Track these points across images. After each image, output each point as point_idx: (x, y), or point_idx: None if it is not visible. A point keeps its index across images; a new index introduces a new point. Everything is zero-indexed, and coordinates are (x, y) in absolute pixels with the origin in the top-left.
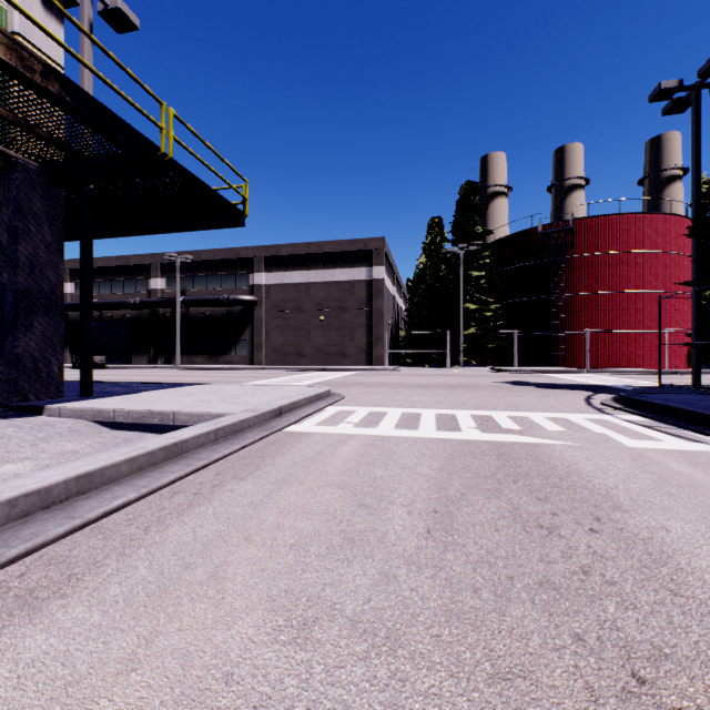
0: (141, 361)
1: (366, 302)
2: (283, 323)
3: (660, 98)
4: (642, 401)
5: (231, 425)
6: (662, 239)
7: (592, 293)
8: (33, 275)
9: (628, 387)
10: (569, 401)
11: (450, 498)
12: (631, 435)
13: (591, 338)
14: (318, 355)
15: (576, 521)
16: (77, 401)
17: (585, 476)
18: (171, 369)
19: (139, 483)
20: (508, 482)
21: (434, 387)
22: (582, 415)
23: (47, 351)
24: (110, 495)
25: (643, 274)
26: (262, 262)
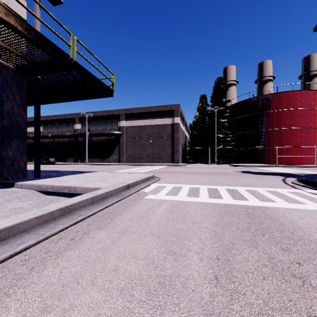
0: (70, 161)
1: (171, 134)
2: (133, 144)
3: None
4: (316, 182)
5: (101, 194)
6: (314, 102)
7: (279, 129)
8: (11, 120)
9: (301, 174)
10: (274, 181)
11: (226, 247)
12: None
13: (278, 150)
14: (149, 158)
15: None
16: (31, 180)
17: (305, 231)
18: (83, 165)
19: (40, 232)
20: (259, 234)
21: (204, 174)
22: (285, 189)
23: (18, 156)
24: (19, 241)
25: (305, 119)
26: (124, 116)
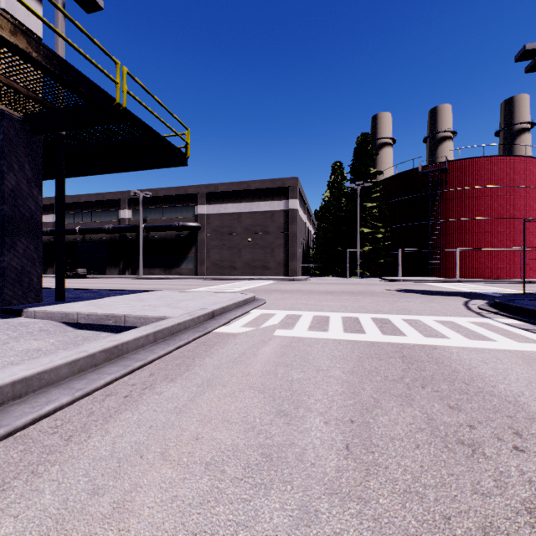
0: (113, 272)
1: (284, 227)
2: (220, 243)
3: (524, 58)
4: (517, 306)
5: (169, 327)
6: (519, 176)
7: (462, 219)
8: (16, 204)
9: (496, 294)
10: (451, 305)
11: (365, 405)
12: (516, 338)
13: (461, 255)
14: (247, 268)
15: (496, 437)
16: (51, 305)
17: (488, 381)
18: (135, 279)
19: (75, 385)
20: (417, 386)
21: (338, 294)
22: (466, 318)
23: (28, 264)
24: (44, 399)
25: (503, 204)
26: (204, 197)
